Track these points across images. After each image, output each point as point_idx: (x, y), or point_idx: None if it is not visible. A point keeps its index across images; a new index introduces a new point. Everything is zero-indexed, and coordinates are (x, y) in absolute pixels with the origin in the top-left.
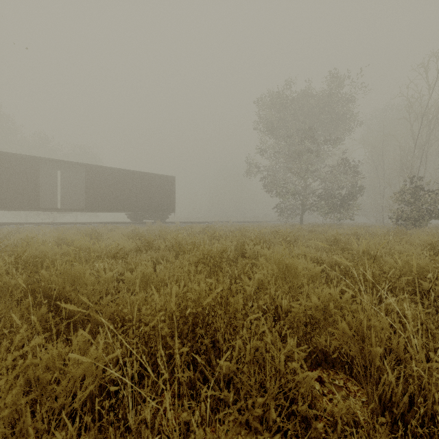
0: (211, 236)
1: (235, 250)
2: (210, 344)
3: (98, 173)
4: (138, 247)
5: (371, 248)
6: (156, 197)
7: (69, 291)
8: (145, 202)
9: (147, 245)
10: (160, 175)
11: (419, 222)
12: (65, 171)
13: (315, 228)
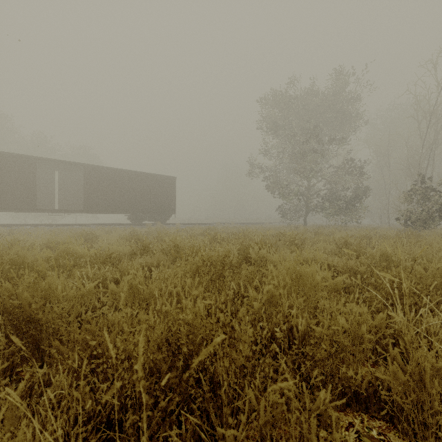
0: (212, 238)
1: (238, 253)
2: (207, 394)
3: (97, 173)
4: (133, 250)
5: (388, 252)
6: (157, 198)
7: (35, 308)
8: (145, 203)
9: (143, 249)
10: (161, 176)
11: (428, 224)
12: (63, 172)
13: (321, 229)
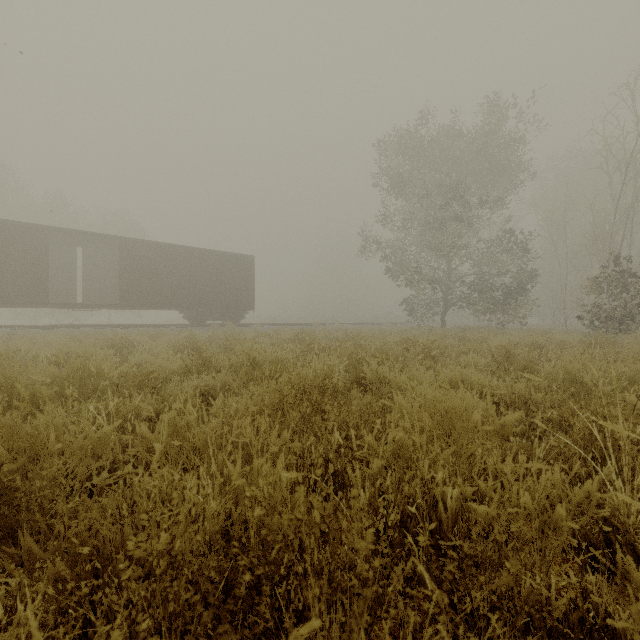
0: (307, 347)
1: (346, 371)
2: None
3: (138, 250)
4: (187, 366)
5: (576, 371)
6: (226, 287)
7: (10, 471)
8: (210, 294)
9: (202, 364)
10: (232, 255)
11: (626, 325)
12: (89, 248)
13: (468, 333)
